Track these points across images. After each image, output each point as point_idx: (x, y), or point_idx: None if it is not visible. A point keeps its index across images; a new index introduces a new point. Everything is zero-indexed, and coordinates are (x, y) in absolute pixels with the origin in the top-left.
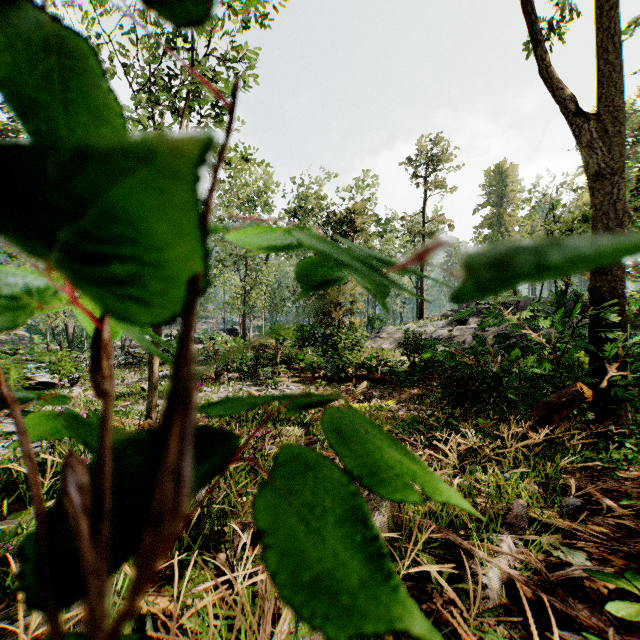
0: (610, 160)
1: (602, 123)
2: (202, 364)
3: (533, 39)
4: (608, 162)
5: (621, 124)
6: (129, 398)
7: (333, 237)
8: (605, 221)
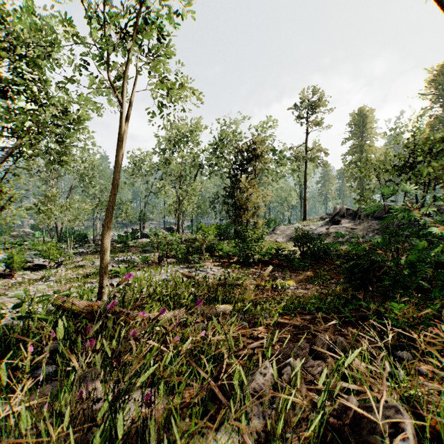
0: None
1: None
2: (149, 252)
3: None
4: None
5: None
6: (96, 276)
7: (242, 161)
8: None
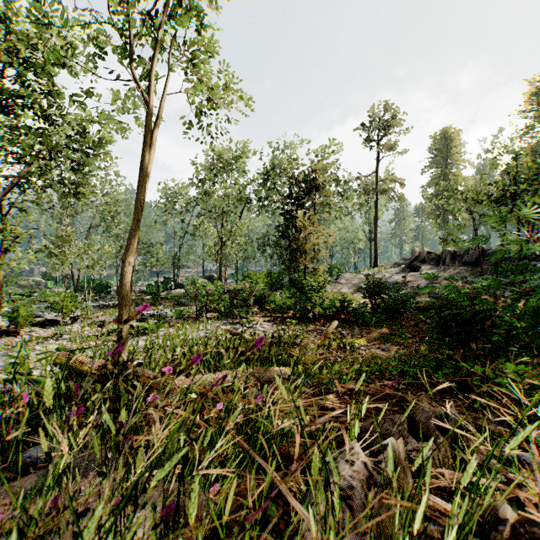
0: None
1: None
2: (184, 305)
3: None
4: None
5: None
6: None
7: (298, 194)
8: None
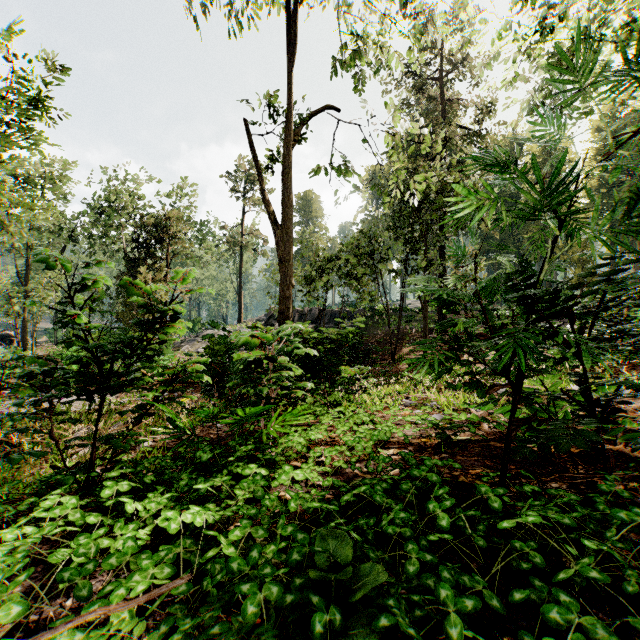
0: (285, 254)
1: (283, 233)
2: None
3: (257, 170)
4: (284, 255)
5: (290, 236)
6: None
7: (146, 241)
8: (283, 286)
